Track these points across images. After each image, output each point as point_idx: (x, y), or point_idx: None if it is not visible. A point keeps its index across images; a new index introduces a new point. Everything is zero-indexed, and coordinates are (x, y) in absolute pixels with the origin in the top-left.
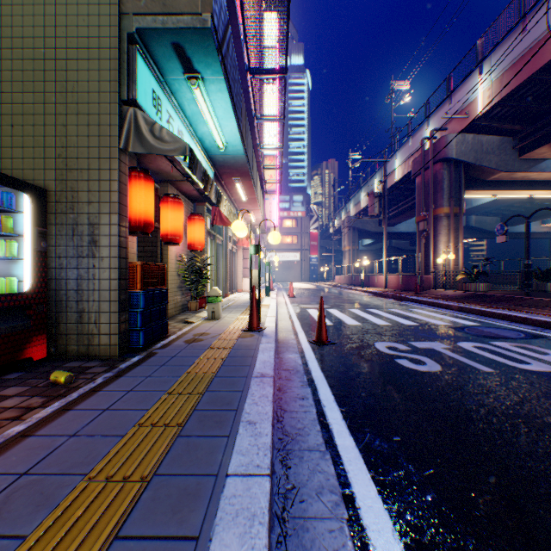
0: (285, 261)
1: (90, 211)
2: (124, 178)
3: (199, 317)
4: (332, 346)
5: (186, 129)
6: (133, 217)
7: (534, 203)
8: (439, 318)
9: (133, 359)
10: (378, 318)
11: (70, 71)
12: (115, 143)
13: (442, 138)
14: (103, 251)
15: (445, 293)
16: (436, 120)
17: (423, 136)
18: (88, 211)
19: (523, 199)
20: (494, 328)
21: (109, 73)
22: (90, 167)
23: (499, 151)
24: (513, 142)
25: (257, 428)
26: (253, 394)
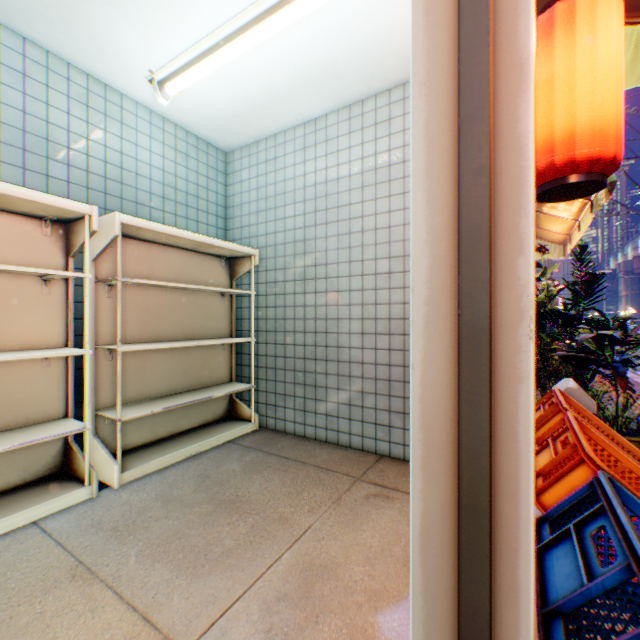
0: None
1: None
2: None
3: None
4: None
5: None
6: None
7: None
8: None
9: None
10: None
11: None
12: None
13: None
14: None
15: None
16: None
17: None
18: None
19: None
20: None
21: None
22: None
23: None
24: None
25: None
26: None
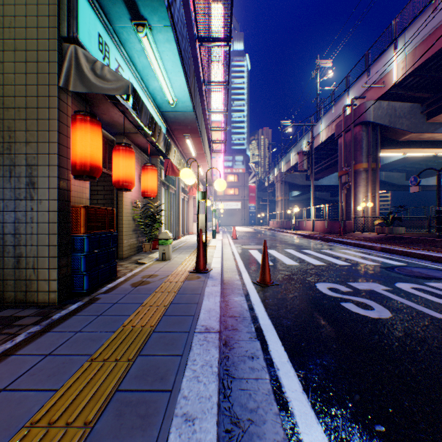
0: (229, 209)
1: (28, 151)
2: (65, 118)
3: (151, 258)
4: (276, 287)
5: (137, 82)
6: (79, 160)
7: (433, 161)
8: (367, 258)
9: (71, 307)
10: (312, 258)
11: (7, 6)
12: (54, 80)
13: (361, 104)
14: (42, 194)
15: (365, 235)
16: (356, 90)
17: (344, 104)
18: (25, 151)
19: (424, 158)
20: (421, 268)
21: (48, 8)
22: (28, 106)
23: (410, 116)
24: (422, 108)
25: (196, 432)
26: (194, 361)
